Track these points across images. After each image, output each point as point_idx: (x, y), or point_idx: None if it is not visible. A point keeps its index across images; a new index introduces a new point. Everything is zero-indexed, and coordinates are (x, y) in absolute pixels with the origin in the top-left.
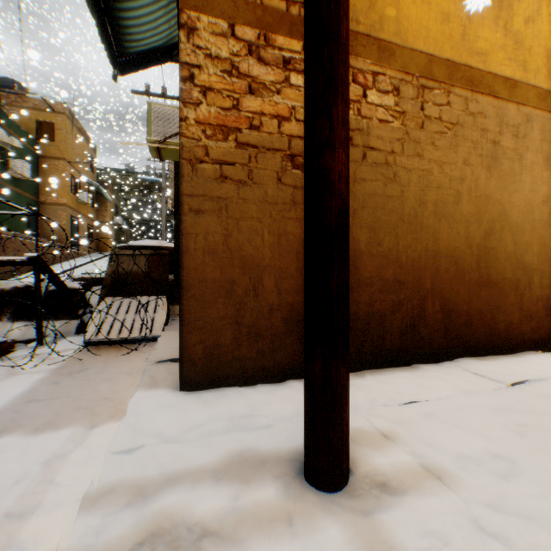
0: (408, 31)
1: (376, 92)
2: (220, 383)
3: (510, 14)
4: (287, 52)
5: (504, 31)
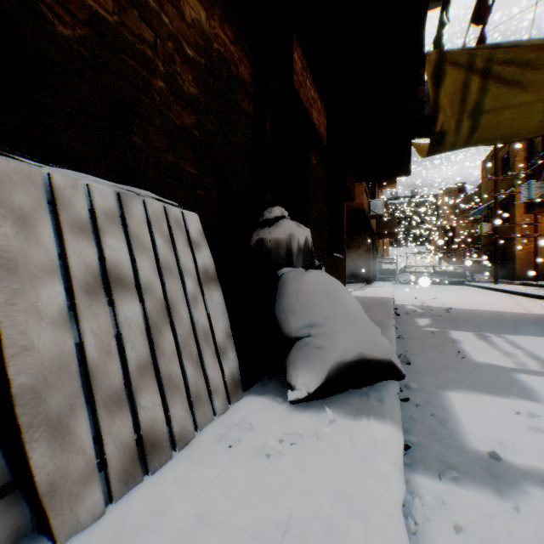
0: None
1: None
2: (519, 280)
3: None
4: (530, 239)
5: None
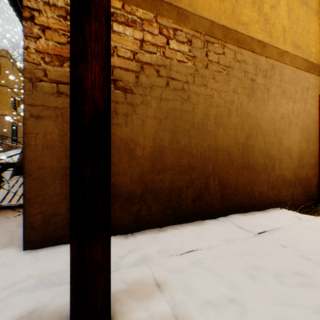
0: (198, 4)
1: (176, 42)
2: (57, 242)
3: (262, 2)
4: (111, 8)
5: (258, 12)
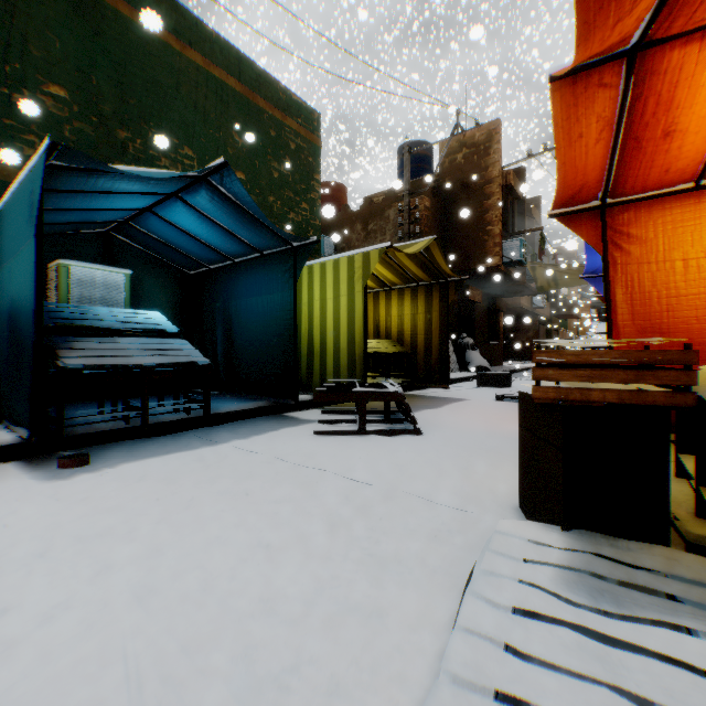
0: None
1: None
2: None
3: None
4: None
5: None
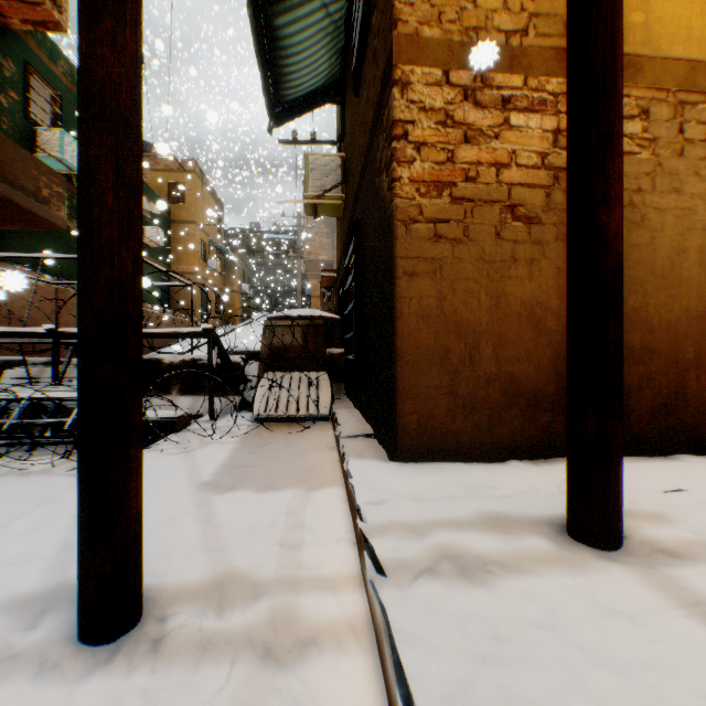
0: (659, 36)
1: None
2: (434, 457)
3: None
4: (507, 90)
5: None
